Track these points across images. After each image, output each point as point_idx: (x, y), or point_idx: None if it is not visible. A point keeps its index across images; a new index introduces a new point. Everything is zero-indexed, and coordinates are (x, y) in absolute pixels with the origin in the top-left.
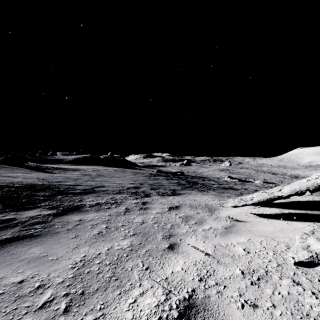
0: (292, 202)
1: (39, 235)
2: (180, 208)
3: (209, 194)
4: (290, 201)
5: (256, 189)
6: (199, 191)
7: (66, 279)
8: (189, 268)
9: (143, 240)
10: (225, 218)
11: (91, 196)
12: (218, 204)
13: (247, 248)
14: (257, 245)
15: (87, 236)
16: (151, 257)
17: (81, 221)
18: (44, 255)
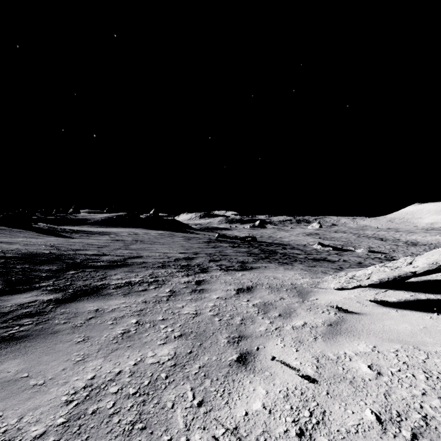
0: (427, 281)
1: (25, 337)
2: (254, 290)
3: (296, 269)
4: (423, 279)
5: (359, 261)
6: (280, 264)
7: (51, 428)
8: (276, 406)
9: (195, 346)
10: (326, 308)
11: (120, 272)
12: (311, 284)
13: (374, 364)
14: (391, 358)
15: (104, 338)
16: (209, 379)
17: (98, 312)
18: (22, 376)
